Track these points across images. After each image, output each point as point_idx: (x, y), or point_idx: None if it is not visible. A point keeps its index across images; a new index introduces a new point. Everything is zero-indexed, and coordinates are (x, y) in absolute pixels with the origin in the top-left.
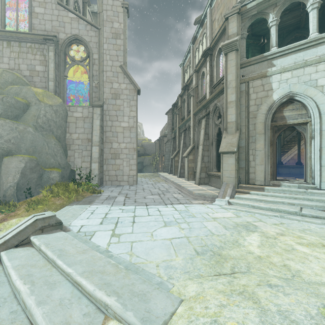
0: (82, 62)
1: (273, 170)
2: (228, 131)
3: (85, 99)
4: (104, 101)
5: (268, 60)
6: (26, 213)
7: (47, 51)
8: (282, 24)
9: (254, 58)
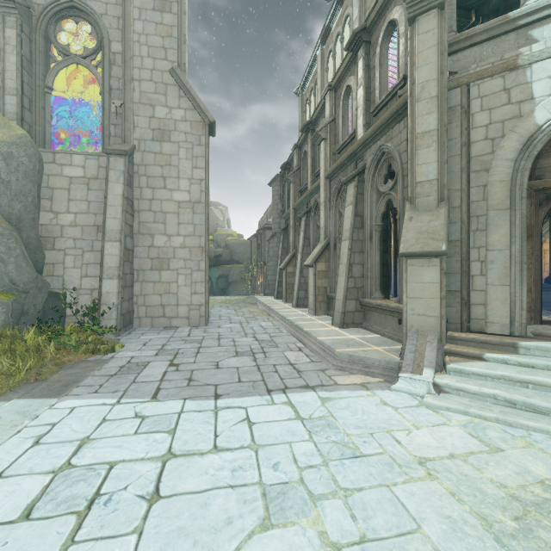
0: (87, 58)
1: (534, 299)
2: (418, 203)
3: (94, 139)
4: (136, 144)
5: (520, 30)
6: None
7: (2, 26)
8: None
9: (483, 26)
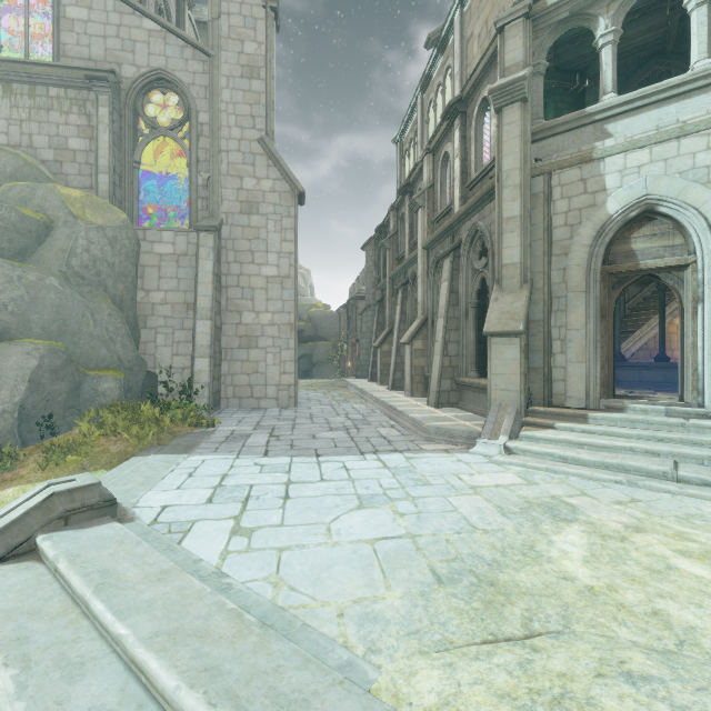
0: (174, 130)
1: (607, 375)
2: (503, 285)
3: (181, 213)
4: (224, 218)
5: (596, 124)
6: (40, 474)
7: (95, 105)
8: (625, 44)
9: (564, 118)
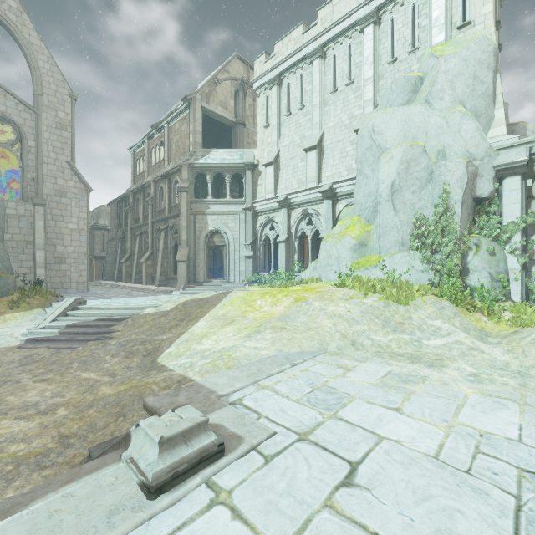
0: (10, 146)
1: (209, 273)
2: (182, 246)
3: (14, 191)
4: (45, 197)
5: (207, 204)
6: (13, 311)
7: None
8: None
9: (199, 200)
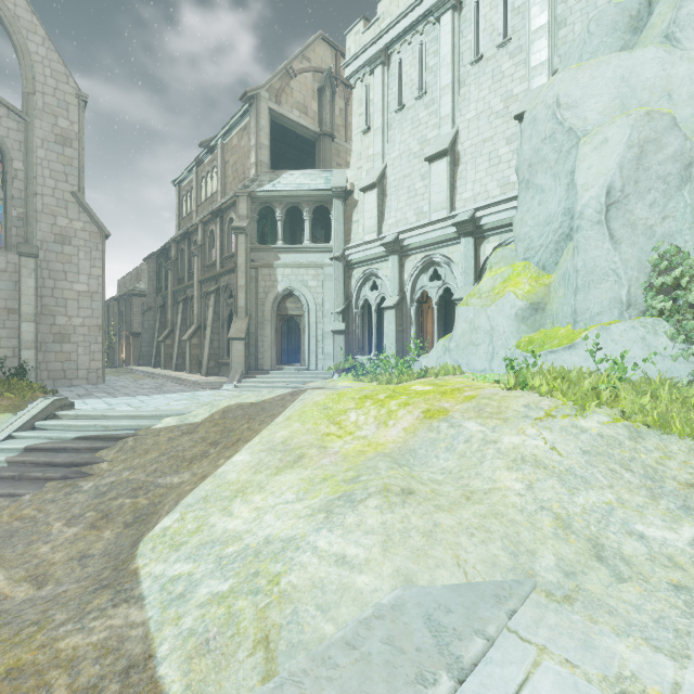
0: None
1: (279, 356)
2: (238, 316)
3: None
4: (39, 245)
5: (276, 252)
6: None
7: None
8: None
9: (263, 246)
